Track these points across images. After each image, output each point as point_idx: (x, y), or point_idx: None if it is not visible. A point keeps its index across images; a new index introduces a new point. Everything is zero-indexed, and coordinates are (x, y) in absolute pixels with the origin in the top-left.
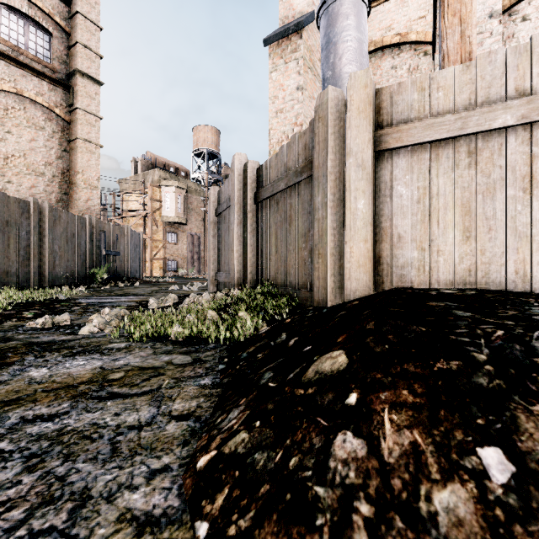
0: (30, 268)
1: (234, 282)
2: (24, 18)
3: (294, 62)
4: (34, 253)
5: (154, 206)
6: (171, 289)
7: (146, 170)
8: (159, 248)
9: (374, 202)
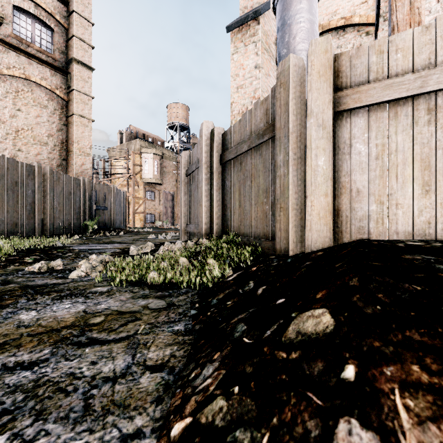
0: (35, 220)
1: (202, 232)
2: (32, 18)
3: (252, 45)
4: (38, 208)
5: (136, 170)
6: (149, 238)
7: (130, 140)
8: (140, 204)
9: (333, 159)
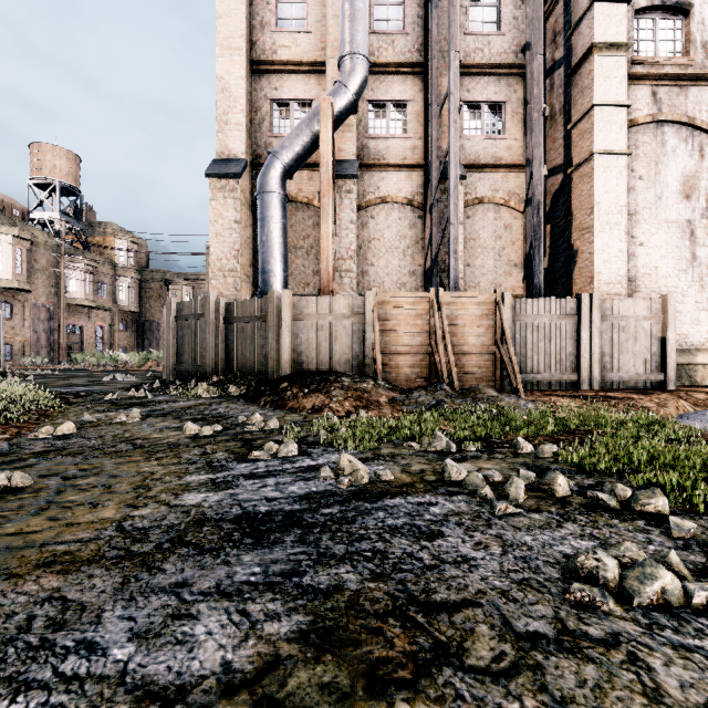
0: None
1: (210, 371)
2: None
3: (232, 200)
4: None
5: None
6: (103, 380)
7: None
8: None
9: (292, 339)
